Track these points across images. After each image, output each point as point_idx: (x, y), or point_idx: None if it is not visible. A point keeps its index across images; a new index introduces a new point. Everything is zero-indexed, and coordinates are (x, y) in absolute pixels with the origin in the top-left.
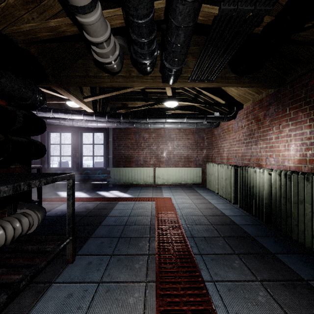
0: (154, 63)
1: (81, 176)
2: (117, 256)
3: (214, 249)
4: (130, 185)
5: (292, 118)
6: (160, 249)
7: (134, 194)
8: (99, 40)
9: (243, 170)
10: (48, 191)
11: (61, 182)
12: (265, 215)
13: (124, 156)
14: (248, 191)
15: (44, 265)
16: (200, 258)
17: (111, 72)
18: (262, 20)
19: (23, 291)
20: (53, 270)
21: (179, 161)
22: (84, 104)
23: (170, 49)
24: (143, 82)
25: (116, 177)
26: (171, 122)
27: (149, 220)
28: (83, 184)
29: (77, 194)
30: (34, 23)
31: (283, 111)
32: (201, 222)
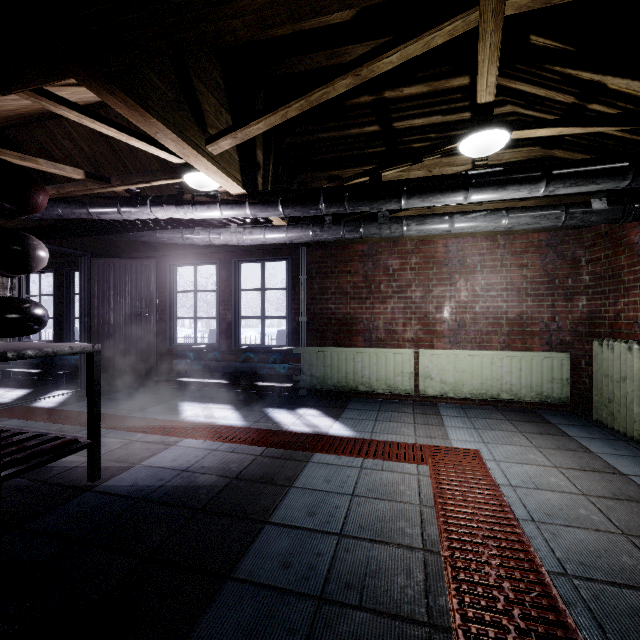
0: None
1: (235, 367)
2: None
3: None
4: (351, 394)
5: None
6: None
7: (361, 424)
8: None
9: None
10: (163, 399)
11: (190, 379)
12: None
13: (335, 317)
14: None
15: None
16: None
17: None
18: None
19: None
20: None
21: (491, 331)
22: (209, 161)
23: None
24: None
25: (314, 371)
26: (475, 212)
27: (421, 583)
28: (240, 385)
29: (218, 413)
30: None
31: None
32: None
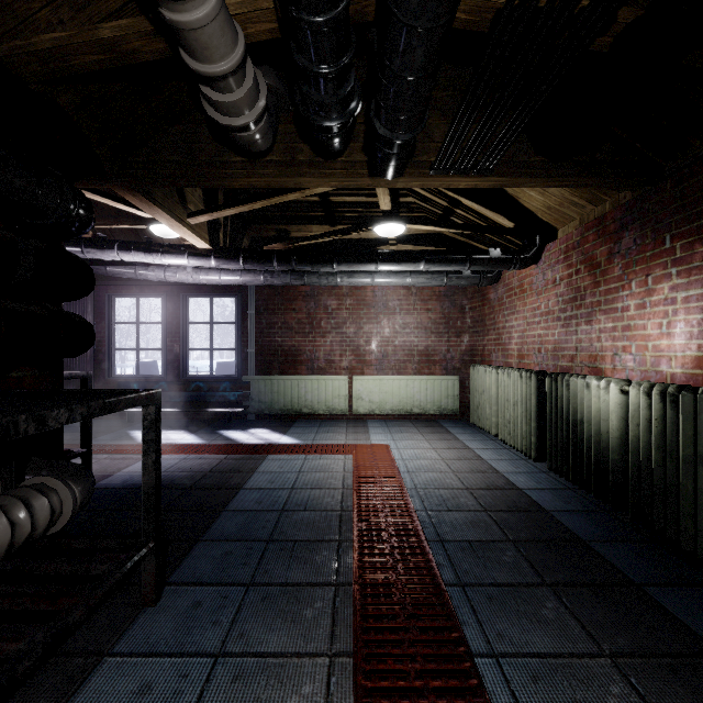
0: (350, 128)
1: (184, 396)
2: (261, 587)
3: (494, 572)
4: (296, 416)
5: (678, 260)
6: (365, 572)
7: (305, 436)
8: (218, 71)
9: (558, 382)
10: (109, 429)
11: (138, 409)
12: (613, 488)
13: (282, 349)
14: (569, 431)
15: (83, 616)
16: (462, 595)
17: (249, 154)
18: (613, 18)
19: (33, 675)
20: (109, 622)
21: (407, 360)
22: (188, 229)
23: (389, 88)
24: (325, 176)
25: (263, 397)
26: (389, 272)
27: (339, 499)
28: (188, 414)
29: (174, 436)
30: (63, 32)
31: (656, 242)
32: (460, 503)
